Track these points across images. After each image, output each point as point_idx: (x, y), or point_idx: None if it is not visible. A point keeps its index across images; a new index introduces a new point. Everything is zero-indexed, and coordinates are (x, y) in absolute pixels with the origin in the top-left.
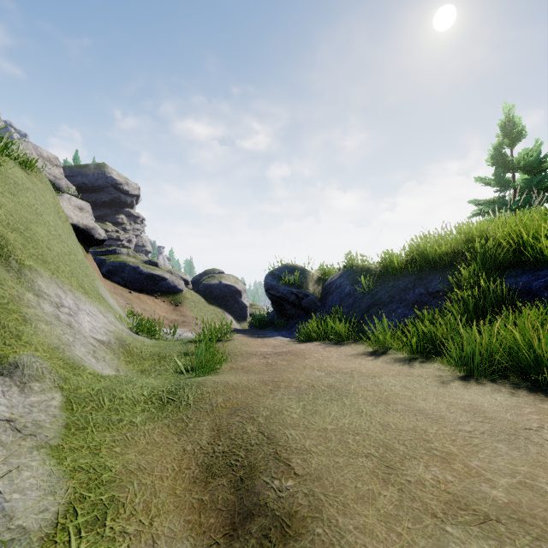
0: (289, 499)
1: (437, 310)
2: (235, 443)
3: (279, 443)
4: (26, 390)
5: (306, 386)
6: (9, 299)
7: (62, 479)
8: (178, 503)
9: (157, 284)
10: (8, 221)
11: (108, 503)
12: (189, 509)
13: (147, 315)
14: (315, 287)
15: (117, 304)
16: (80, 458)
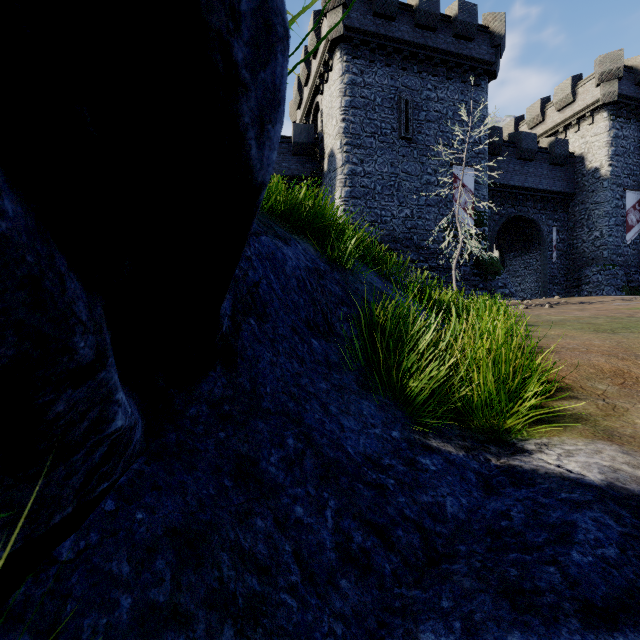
0: None
1: (408, 297)
2: None
3: None
4: None
5: None
6: None
7: None
8: None
9: None
10: None
11: None
12: None
13: None
14: None
15: None
16: None
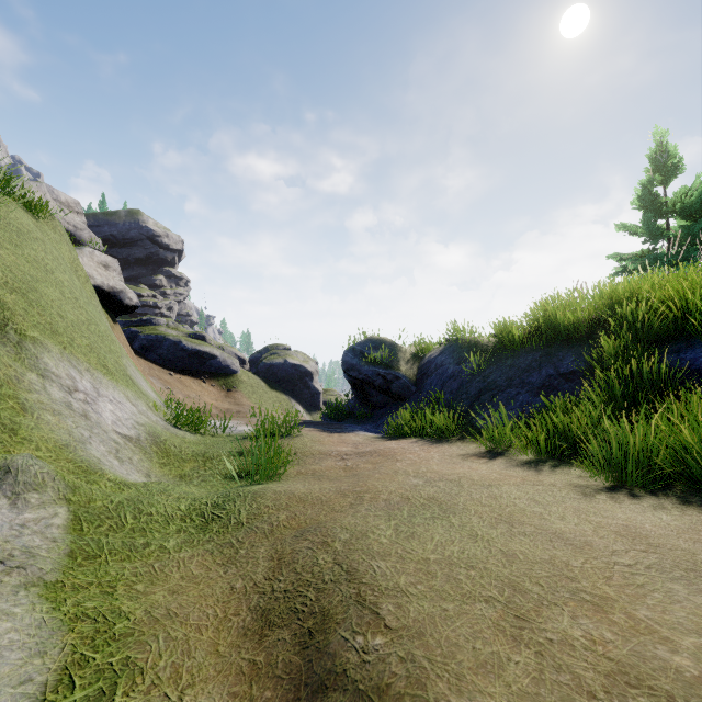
0: (378, 665)
1: (572, 397)
2: (301, 579)
3: (363, 579)
4: (19, 503)
5: (398, 498)
6: (4, 381)
7: (58, 633)
8: (221, 665)
9: (204, 364)
10: (7, 279)
11: (120, 668)
12: (236, 675)
13: (192, 403)
14: (408, 367)
15: (152, 389)
16: (86, 600)
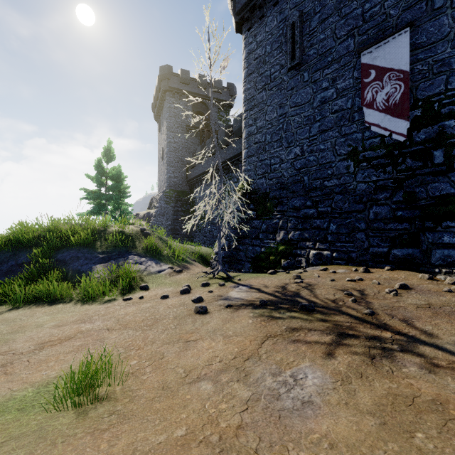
0: None
1: (20, 275)
2: None
3: None
4: None
5: None
6: None
7: None
8: None
9: None
10: None
11: None
12: None
13: None
14: None
15: None
16: None
